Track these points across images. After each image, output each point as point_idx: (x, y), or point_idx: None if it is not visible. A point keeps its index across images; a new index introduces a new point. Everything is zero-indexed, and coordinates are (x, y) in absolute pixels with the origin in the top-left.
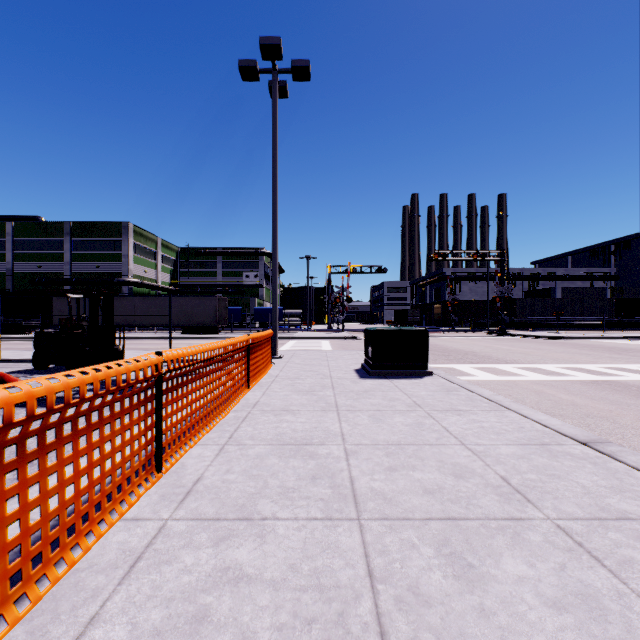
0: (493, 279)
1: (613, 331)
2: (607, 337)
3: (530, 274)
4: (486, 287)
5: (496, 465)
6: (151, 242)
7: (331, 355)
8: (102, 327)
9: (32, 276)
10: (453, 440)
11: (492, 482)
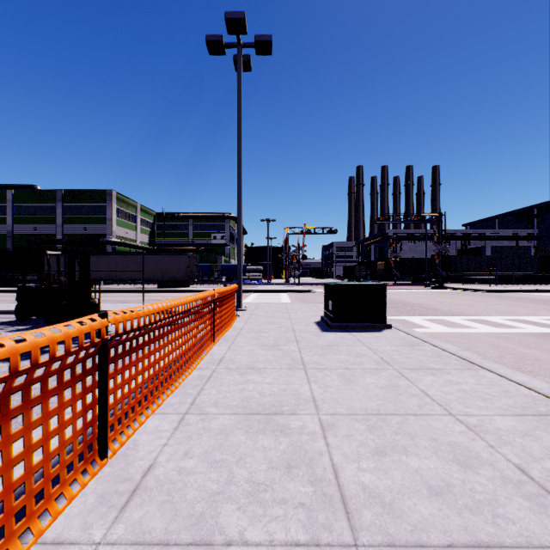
0: (430, 239)
1: (538, 285)
2: (536, 290)
3: (462, 235)
4: (424, 246)
5: (502, 446)
6: (132, 207)
7: (291, 307)
8: (79, 282)
9: (29, 237)
10: (438, 408)
11: (509, 475)
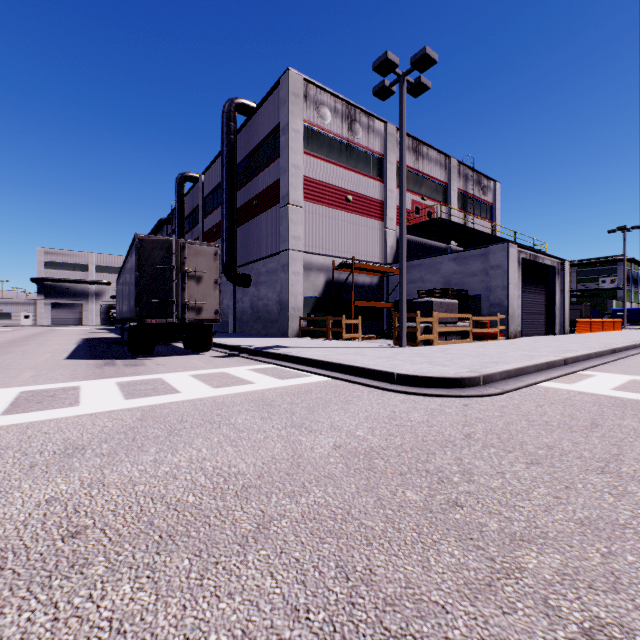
0: None
1: None
2: None
3: None
4: None
5: None
6: None
7: None
8: None
9: None
10: None
11: None
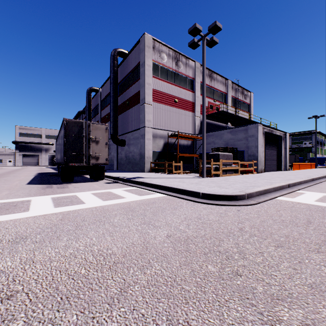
0: None
1: None
2: None
3: None
4: None
5: None
6: None
7: None
8: None
9: None
10: None
11: None
